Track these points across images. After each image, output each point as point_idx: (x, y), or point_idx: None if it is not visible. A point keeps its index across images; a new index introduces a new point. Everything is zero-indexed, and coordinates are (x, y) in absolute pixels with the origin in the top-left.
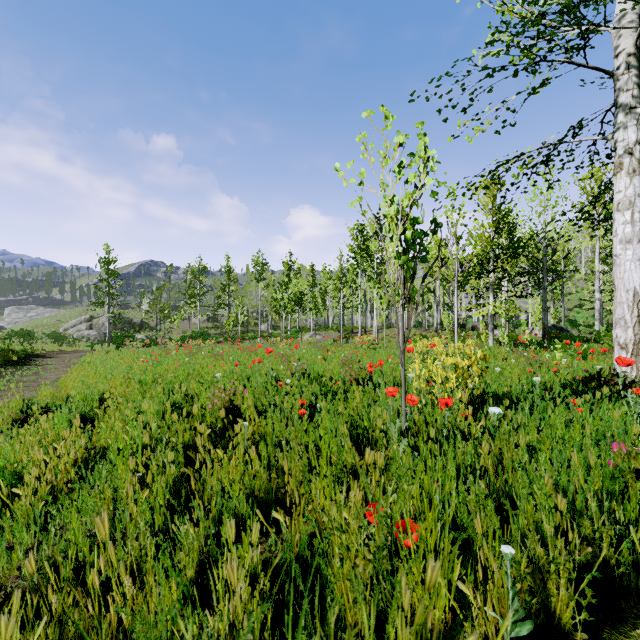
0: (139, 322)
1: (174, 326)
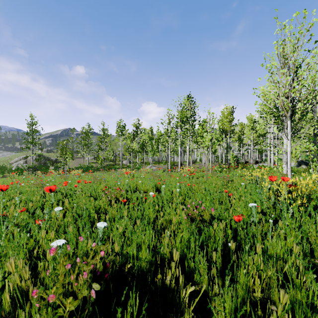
0: (54, 159)
1: (75, 161)
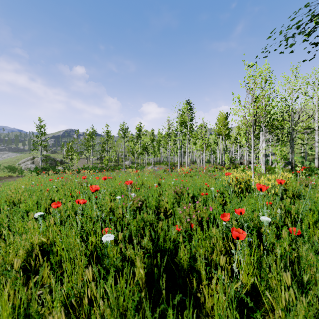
0: (60, 160)
1: (79, 162)
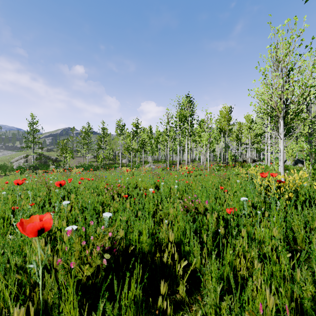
0: (54, 158)
1: (75, 160)
